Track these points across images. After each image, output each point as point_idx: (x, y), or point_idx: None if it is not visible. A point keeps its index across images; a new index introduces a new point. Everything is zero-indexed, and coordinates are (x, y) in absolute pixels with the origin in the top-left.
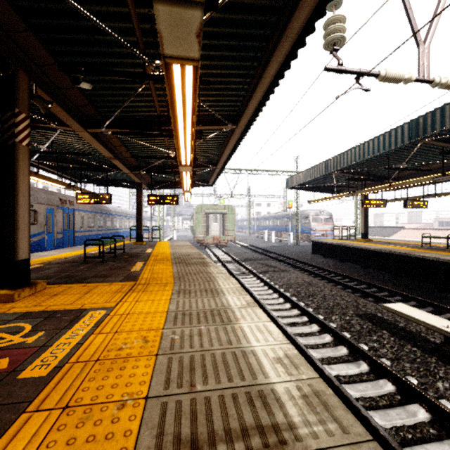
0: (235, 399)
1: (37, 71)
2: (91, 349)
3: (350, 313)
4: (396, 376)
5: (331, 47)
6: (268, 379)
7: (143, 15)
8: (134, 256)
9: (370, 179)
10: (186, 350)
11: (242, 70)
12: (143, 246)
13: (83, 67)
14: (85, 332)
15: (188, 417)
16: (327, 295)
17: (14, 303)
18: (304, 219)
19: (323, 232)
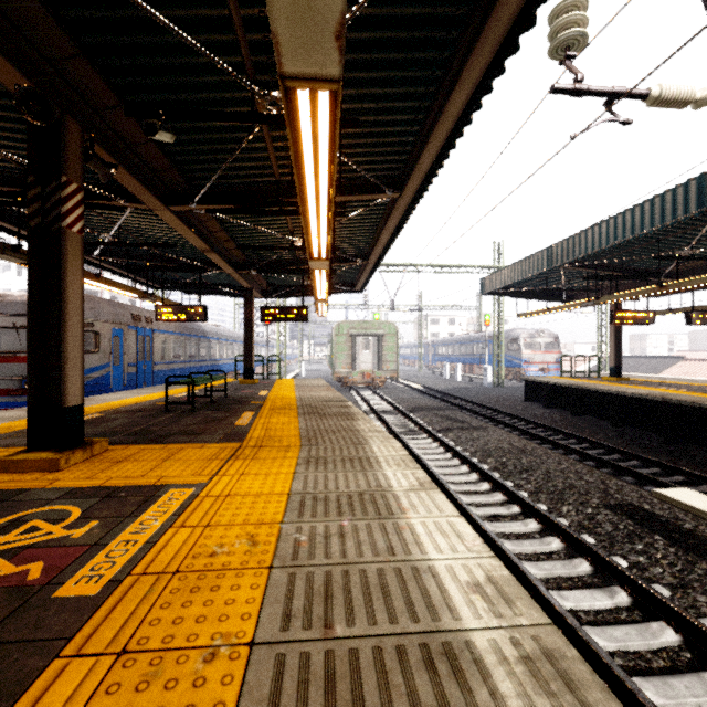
0: (401, 655)
1: (95, 118)
2: (167, 552)
3: (594, 502)
4: (682, 618)
5: (562, 53)
6: (459, 622)
7: (252, 18)
8: (240, 403)
9: (627, 277)
10: (319, 561)
11: (411, 101)
12: (254, 386)
13: (161, 109)
14: (160, 523)
15: (321, 685)
16: (552, 471)
17: (59, 473)
18: (510, 344)
19: (543, 365)
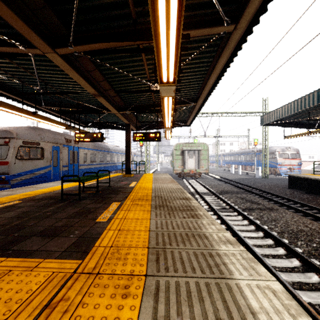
0: None
1: None
2: None
3: None
4: None
5: None
6: None
7: None
8: (115, 192)
9: None
10: None
11: None
12: (130, 178)
13: None
14: None
15: None
16: None
17: None
18: (269, 155)
19: (290, 166)
